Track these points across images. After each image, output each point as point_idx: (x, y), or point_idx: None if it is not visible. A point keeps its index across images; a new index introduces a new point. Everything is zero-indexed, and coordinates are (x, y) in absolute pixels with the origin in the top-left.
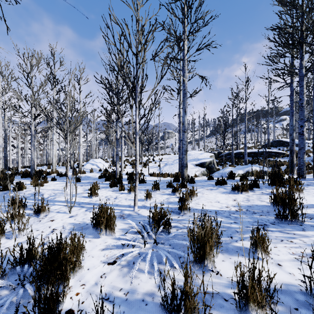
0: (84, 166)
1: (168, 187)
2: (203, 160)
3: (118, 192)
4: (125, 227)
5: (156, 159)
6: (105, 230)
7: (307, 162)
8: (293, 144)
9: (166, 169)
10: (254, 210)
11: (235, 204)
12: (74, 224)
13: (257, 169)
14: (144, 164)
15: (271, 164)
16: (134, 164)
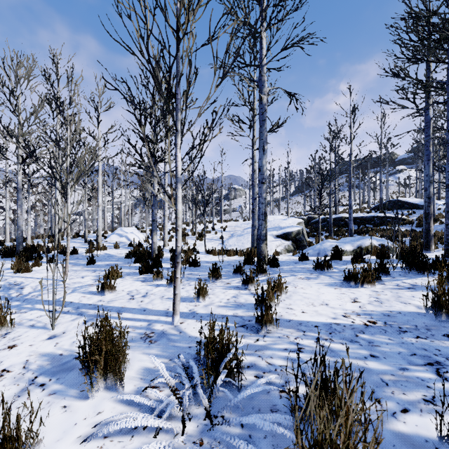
0: (107, 238)
1: (236, 274)
2: (288, 229)
3: (152, 282)
4: (150, 366)
5: (218, 227)
6: (105, 377)
7: (441, 232)
8: (429, 204)
9: (232, 242)
10: (399, 325)
11: (358, 310)
12: (51, 357)
13: (374, 242)
14: (199, 235)
15: (388, 234)
16: (184, 235)
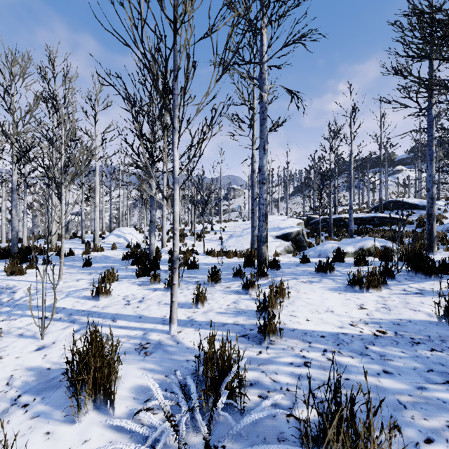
0: (105, 238)
1: (236, 277)
2: (288, 230)
3: (150, 286)
4: (144, 383)
5: (217, 228)
6: (94, 397)
7: (441, 233)
8: (432, 205)
9: (231, 243)
10: (411, 335)
11: (366, 318)
12: (37, 371)
13: (376, 244)
14: (198, 236)
15: (388, 235)
16: (183, 235)
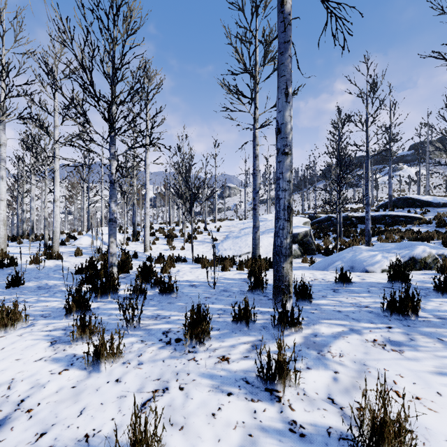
0: (77, 240)
1: (238, 322)
2: (294, 230)
3: (68, 348)
4: None
5: (211, 227)
6: None
7: None
8: None
9: (227, 245)
10: None
11: None
12: None
13: (433, 252)
14: (189, 237)
15: (409, 236)
16: (172, 236)
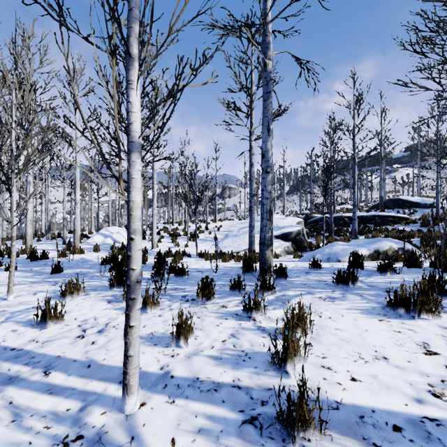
0: (90, 238)
1: (233, 290)
2: (287, 229)
3: (121, 304)
4: None
5: (212, 227)
6: None
7: None
8: None
9: (227, 243)
10: None
11: None
12: None
13: (393, 246)
14: (192, 235)
15: (393, 235)
16: (176, 235)
